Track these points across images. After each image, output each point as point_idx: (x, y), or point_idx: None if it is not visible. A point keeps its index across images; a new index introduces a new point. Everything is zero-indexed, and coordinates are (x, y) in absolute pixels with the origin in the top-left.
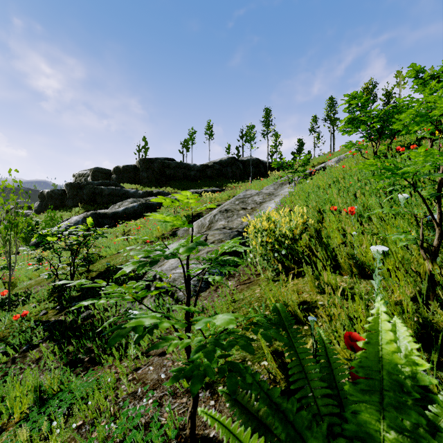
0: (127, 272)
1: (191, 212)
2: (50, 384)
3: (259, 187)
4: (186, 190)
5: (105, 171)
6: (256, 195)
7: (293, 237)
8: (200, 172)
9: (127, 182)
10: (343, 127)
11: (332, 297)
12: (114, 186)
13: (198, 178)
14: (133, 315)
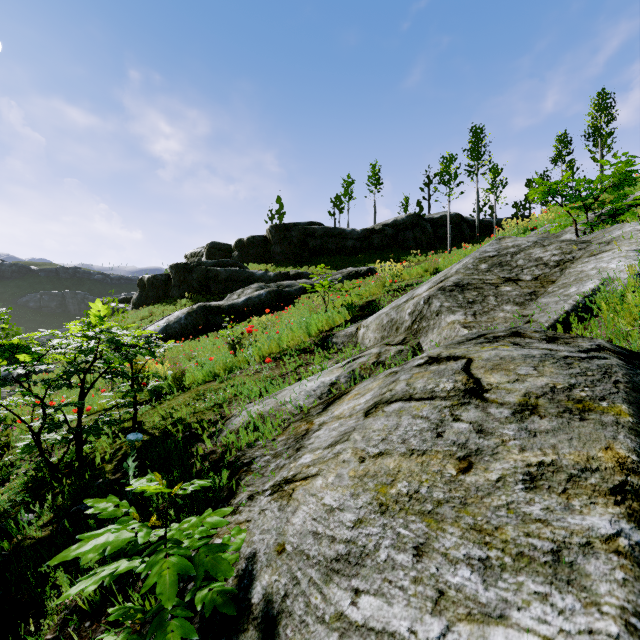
0: None
1: (354, 299)
2: None
3: None
4: (340, 269)
5: (224, 247)
6: (535, 246)
7: None
8: (361, 240)
9: (253, 261)
10: None
11: None
12: (234, 267)
13: (358, 250)
14: None
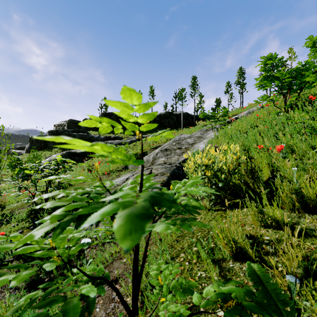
0: (36, 238)
1: (139, 151)
2: (6, 312)
3: (189, 133)
4: (135, 135)
5: (77, 122)
6: (188, 138)
7: (228, 172)
8: None
9: (92, 130)
10: (258, 83)
11: (278, 233)
12: (83, 133)
13: None
14: (86, 243)
